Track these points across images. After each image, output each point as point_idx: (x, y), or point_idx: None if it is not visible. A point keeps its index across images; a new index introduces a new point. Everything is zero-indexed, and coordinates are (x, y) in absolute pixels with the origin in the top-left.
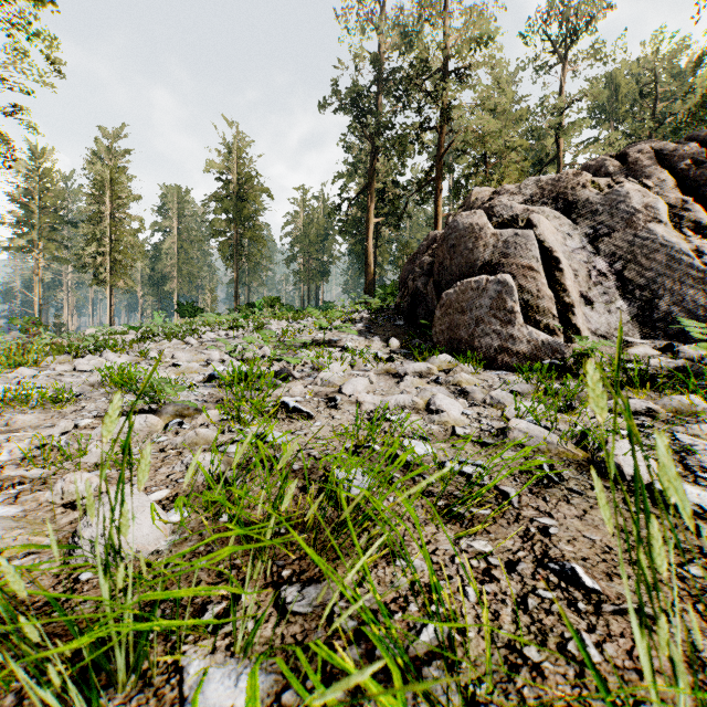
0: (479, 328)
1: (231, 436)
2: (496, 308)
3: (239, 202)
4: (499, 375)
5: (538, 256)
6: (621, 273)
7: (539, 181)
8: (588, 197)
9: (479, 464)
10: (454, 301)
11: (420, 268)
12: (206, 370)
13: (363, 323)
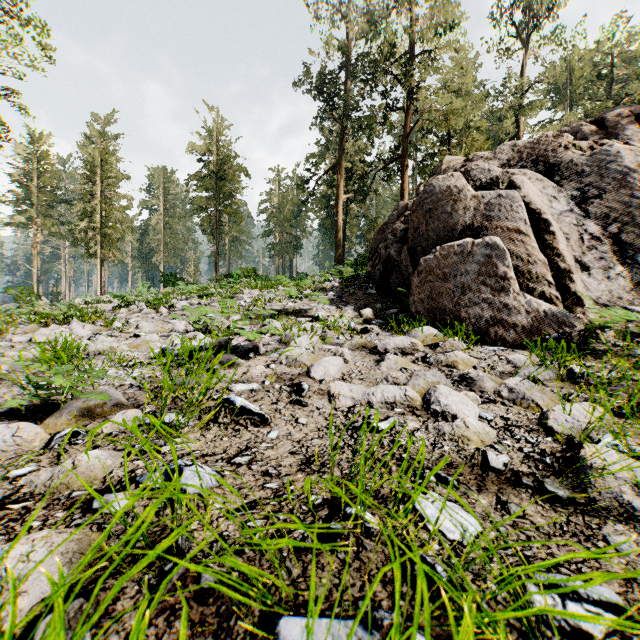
0: (466, 297)
1: (134, 465)
2: (485, 274)
3: (218, 181)
4: (496, 351)
5: (526, 218)
6: (617, 236)
7: (515, 146)
8: (571, 158)
9: (611, 602)
10: (435, 266)
11: (392, 236)
12: (164, 342)
13: (334, 291)
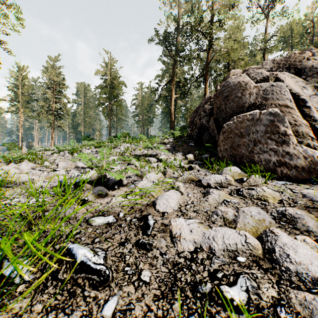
0: (257, 147)
1: None
2: (270, 132)
3: (111, 89)
4: (285, 185)
5: (291, 98)
6: None
7: (274, 60)
8: (311, 65)
9: None
10: (234, 128)
11: (204, 112)
12: (67, 175)
13: (170, 144)
